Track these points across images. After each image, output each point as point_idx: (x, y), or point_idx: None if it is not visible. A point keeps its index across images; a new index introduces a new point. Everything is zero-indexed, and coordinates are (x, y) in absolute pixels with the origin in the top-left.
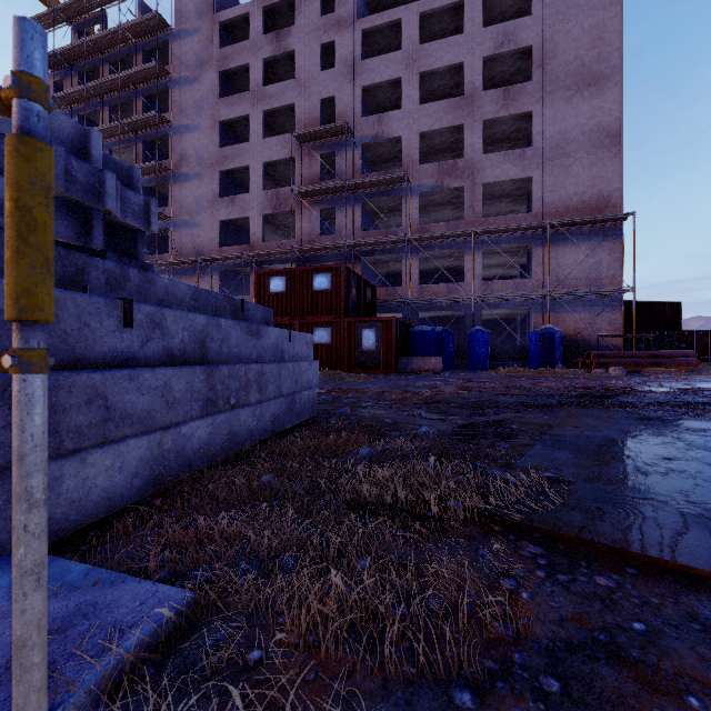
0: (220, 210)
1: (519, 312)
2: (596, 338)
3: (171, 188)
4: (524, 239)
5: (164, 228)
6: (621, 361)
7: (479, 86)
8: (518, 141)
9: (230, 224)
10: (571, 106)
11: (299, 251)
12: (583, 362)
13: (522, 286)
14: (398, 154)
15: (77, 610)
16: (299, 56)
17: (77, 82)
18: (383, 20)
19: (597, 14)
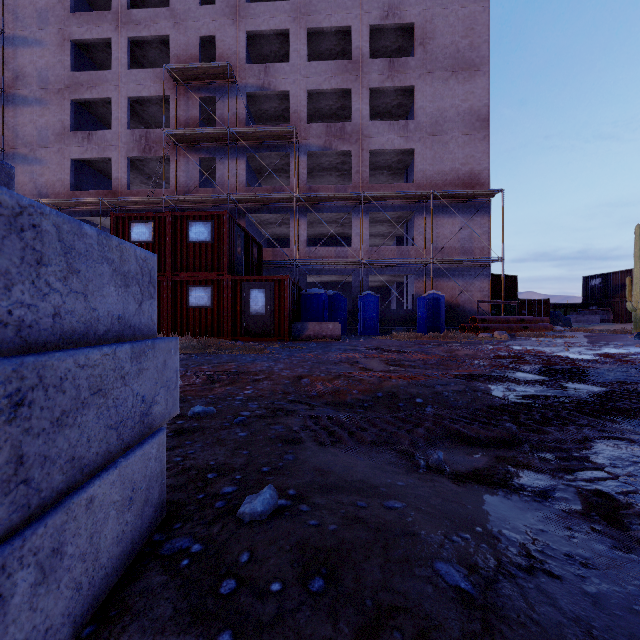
0: (72, 146)
1: (396, 280)
2: (468, 304)
3: (1, 111)
4: (408, 208)
5: None
6: (499, 325)
7: (366, 52)
8: (397, 118)
9: (87, 166)
10: (448, 86)
11: (173, 202)
12: (469, 327)
13: (406, 253)
14: (284, 113)
15: None
16: None
17: None
18: None
19: (469, 6)
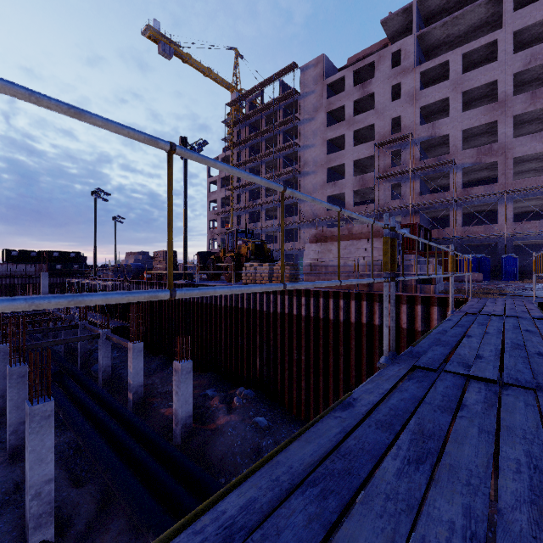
0: (327, 190)
1: None
2: None
3: (299, 180)
4: None
5: (295, 202)
6: None
7: (510, 93)
8: None
9: (330, 196)
10: None
11: (377, 211)
12: None
13: None
14: (444, 141)
15: (454, 295)
16: (377, 95)
17: (248, 130)
18: (435, 63)
19: None
